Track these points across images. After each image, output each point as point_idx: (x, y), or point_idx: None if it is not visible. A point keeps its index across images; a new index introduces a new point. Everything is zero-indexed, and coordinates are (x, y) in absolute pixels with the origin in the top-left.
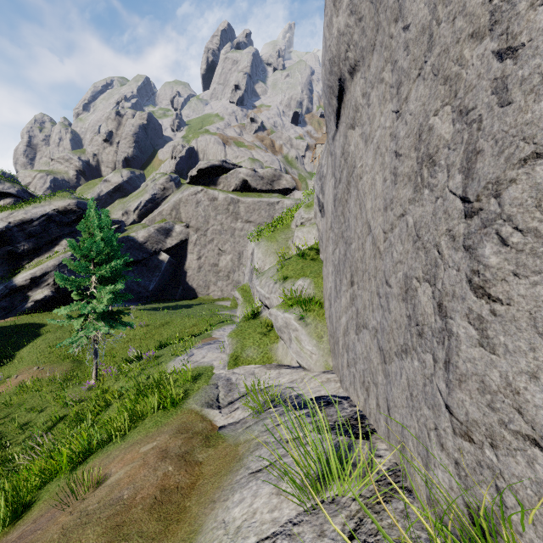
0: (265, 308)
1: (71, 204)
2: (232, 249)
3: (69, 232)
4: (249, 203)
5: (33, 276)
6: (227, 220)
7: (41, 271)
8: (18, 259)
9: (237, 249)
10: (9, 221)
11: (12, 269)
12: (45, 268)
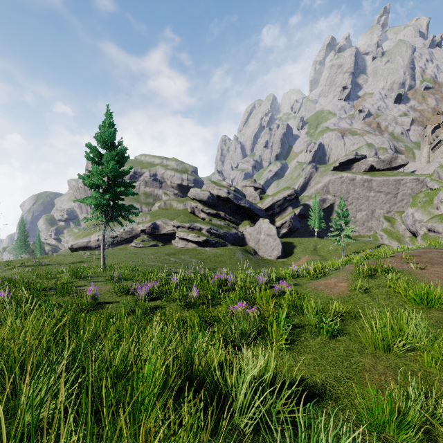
0: (432, 232)
1: (292, 192)
2: (367, 208)
3: (290, 204)
4: (380, 180)
5: (282, 223)
6: (363, 191)
7: (284, 221)
8: (273, 216)
9: (371, 208)
10: (273, 201)
11: (271, 220)
12: (285, 220)
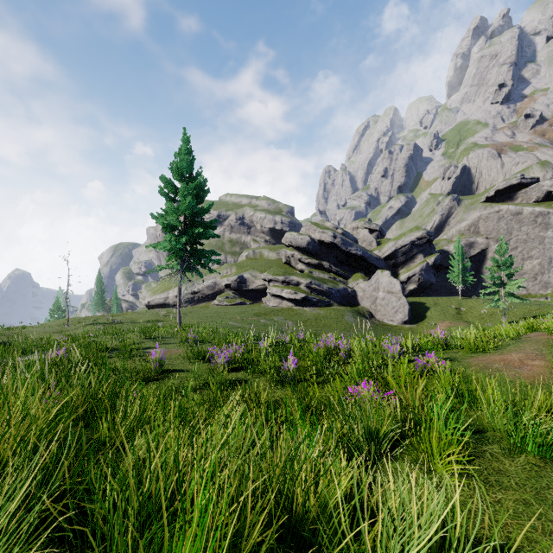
0: None
1: (423, 234)
2: (541, 254)
3: (421, 250)
4: None
5: (408, 276)
6: (534, 230)
7: (412, 273)
8: (396, 267)
9: (548, 254)
10: (396, 247)
11: (393, 272)
12: (414, 272)
